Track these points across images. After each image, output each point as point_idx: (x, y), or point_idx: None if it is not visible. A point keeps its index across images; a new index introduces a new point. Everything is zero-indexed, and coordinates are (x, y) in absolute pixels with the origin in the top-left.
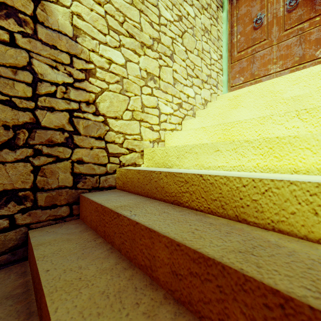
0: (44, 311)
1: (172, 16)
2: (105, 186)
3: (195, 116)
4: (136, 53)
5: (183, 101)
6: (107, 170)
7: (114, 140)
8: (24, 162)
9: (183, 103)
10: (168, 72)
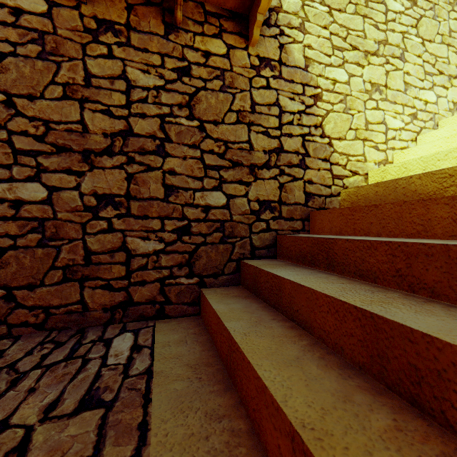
0: (340, 250)
1: (403, 4)
2: (329, 208)
3: (438, 127)
4: (359, 66)
5: (419, 110)
6: (331, 192)
7: (337, 162)
8: (274, 179)
9: (419, 112)
10: (397, 77)
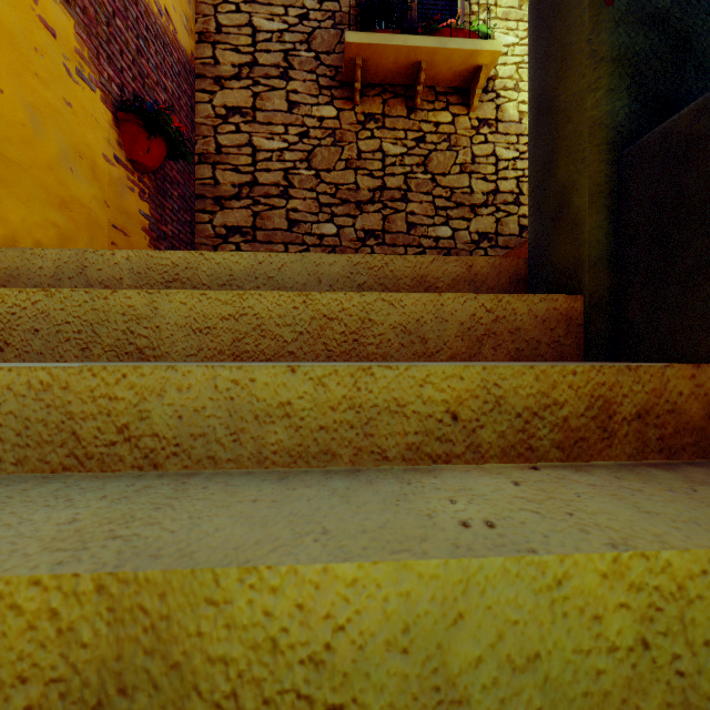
0: None
1: None
2: None
3: None
4: None
5: None
6: None
7: None
8: (491, 216)
9: None
10: None
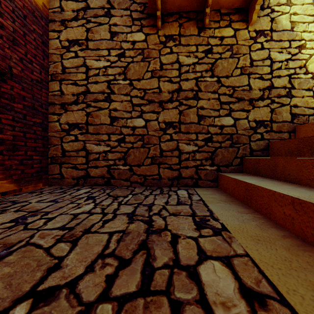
0: None
1: None
2: None
3: None
4: None
5: None
6: (313, 112)
7: None
8: (267, 107)
9: None
10: None
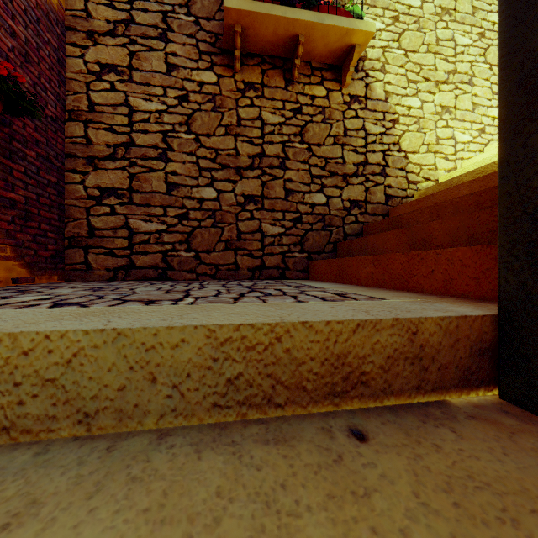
0: (405, 220)
1: (471, 38)
2: None
3: None
4: (431, 94)
5: (486, 125)
6: (407, 195)
7: (412, 171)
8: (361, 185)
9: (486, 127)
10: (466, 100)
